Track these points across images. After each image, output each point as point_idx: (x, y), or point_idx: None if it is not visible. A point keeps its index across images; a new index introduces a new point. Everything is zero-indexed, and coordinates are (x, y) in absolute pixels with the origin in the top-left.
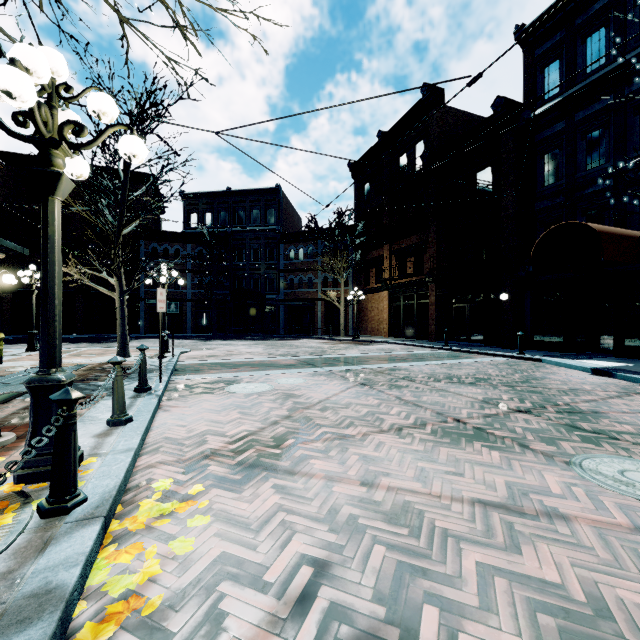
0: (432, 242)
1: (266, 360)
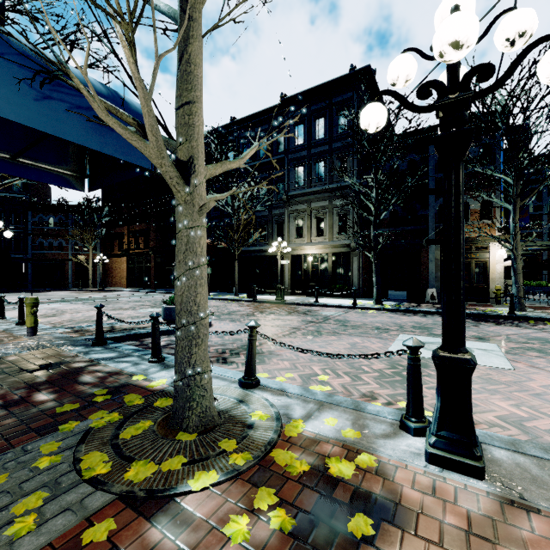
0: (153, 230)
1: None
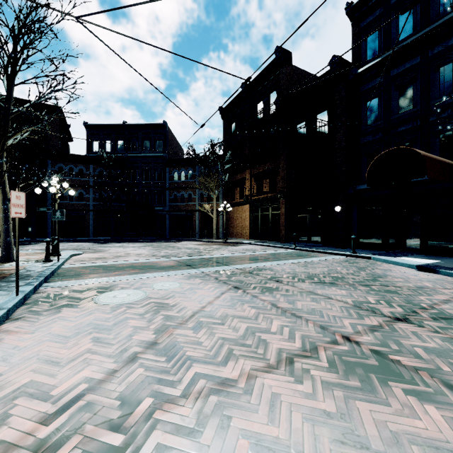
0: (283, 167)
1: (148, 262)
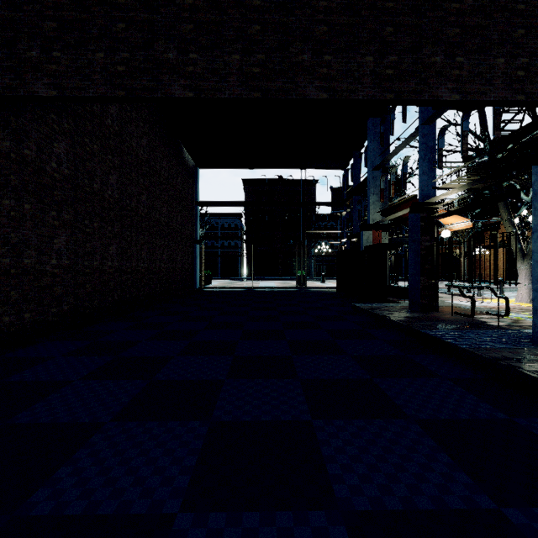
0: None
1: None
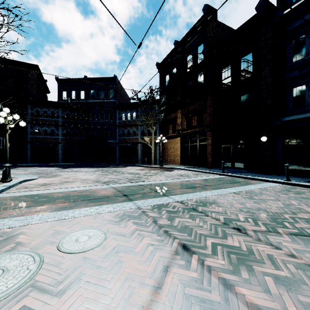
0: (209, 106)
1: (87, 189)
